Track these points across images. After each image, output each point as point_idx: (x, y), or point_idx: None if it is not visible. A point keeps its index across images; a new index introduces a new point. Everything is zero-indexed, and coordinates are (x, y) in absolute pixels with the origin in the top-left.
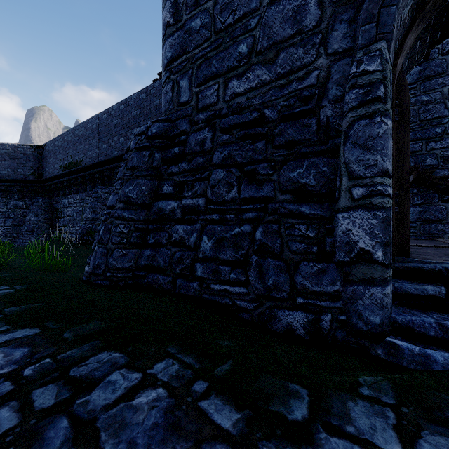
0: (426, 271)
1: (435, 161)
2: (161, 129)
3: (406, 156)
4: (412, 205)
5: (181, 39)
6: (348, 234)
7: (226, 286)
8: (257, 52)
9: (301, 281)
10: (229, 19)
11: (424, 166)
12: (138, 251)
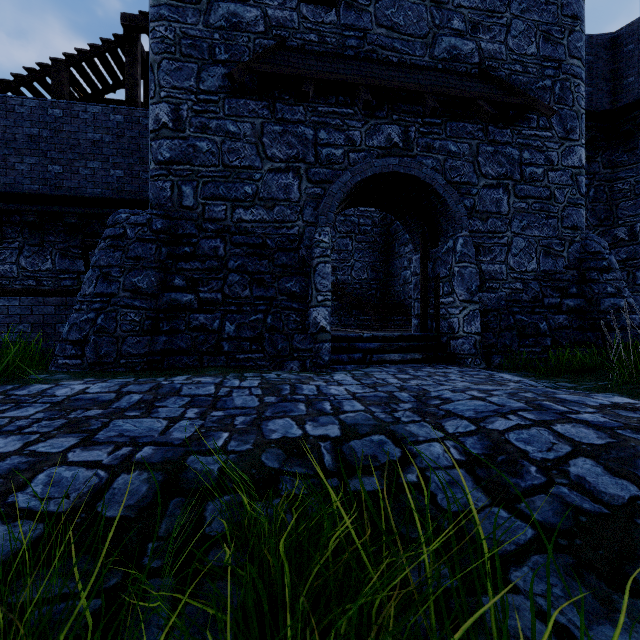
0: (340, 338)
1: None
2: (165, 225)
3: None
4: None
5: (184, 149)
6: (316, 319)
7: (249, 354)
8: (260, 198)
9: (296, 344)
10: (237, 163)
11: None
12: (150, 338)
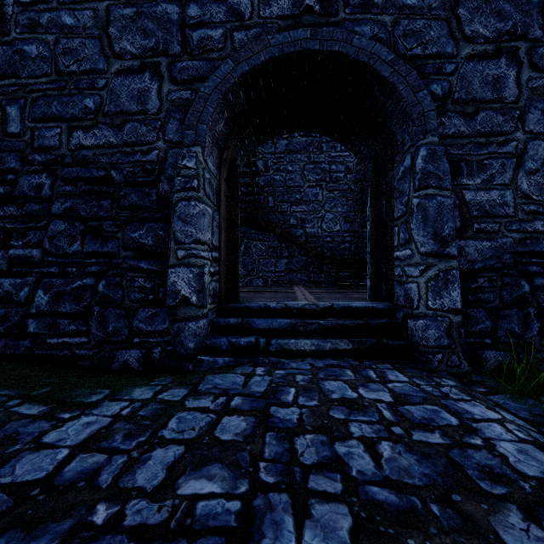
0: (236, 309)
1: (296, 222)
2: None
3: (237, 225)
4: (282, 257)
5: (8, 57)
6: (175, 285)
7: (66, 338)
8: (104, 113)
9: (137, 324)
10: (74, 67)
11: (289, 225)
12: None
